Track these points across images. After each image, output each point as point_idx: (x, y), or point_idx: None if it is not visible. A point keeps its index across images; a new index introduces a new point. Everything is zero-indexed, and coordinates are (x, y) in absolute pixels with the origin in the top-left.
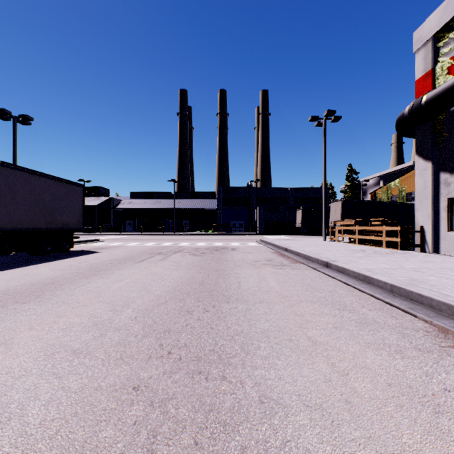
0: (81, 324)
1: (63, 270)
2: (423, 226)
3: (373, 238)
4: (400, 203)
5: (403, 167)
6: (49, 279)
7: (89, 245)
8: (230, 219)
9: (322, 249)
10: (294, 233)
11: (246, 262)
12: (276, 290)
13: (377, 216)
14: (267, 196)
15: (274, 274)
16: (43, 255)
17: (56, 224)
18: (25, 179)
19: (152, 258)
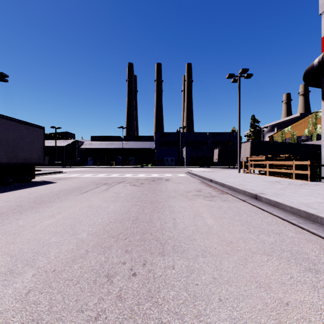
0: None
1: (7, 202)
2: None
3: (283, 171)
4: (296, 144)
5: (292, 118)
6: None
7: (51, 176)
8: (164, 156)
9: (242, 180)
10: (212, 166)
11: (179, 192)
12: (216, 231)
13: (278, 153)
14: (192, 139)
15: (207, 208)
16: (5, 186)
17: (18, 159)
18: None
19: (96, 189)
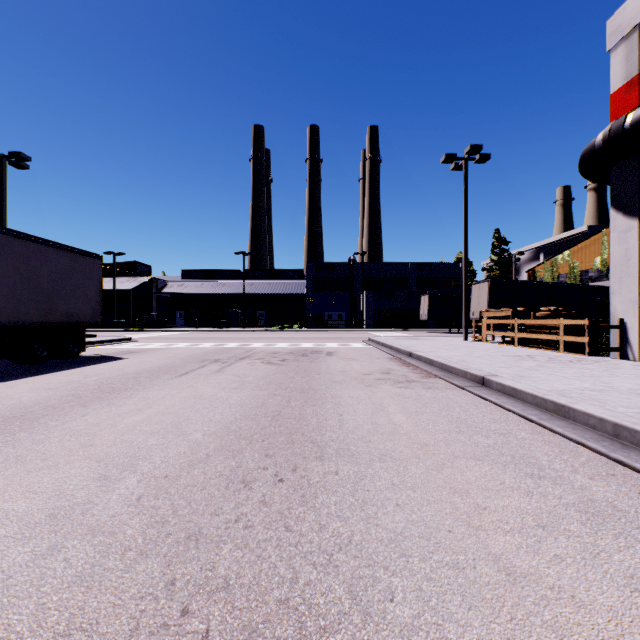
0: (23, 517)
1: (52, 391)
2: (624, 319)
3: (543, 337)
4: (575, 285)
5: (573, 234)
6: (19, 408)
7: (113, 348)
8: (325, 309)
9: (466, 354)
10: (417, 328)
11: (350, 375)
12: (405, 431)
13: (540, 304)
14: (378, 275)
15: (397, 399)
16: (35, 364)
17: (57, 316)
18: (3, 246)
19: (202, 369)
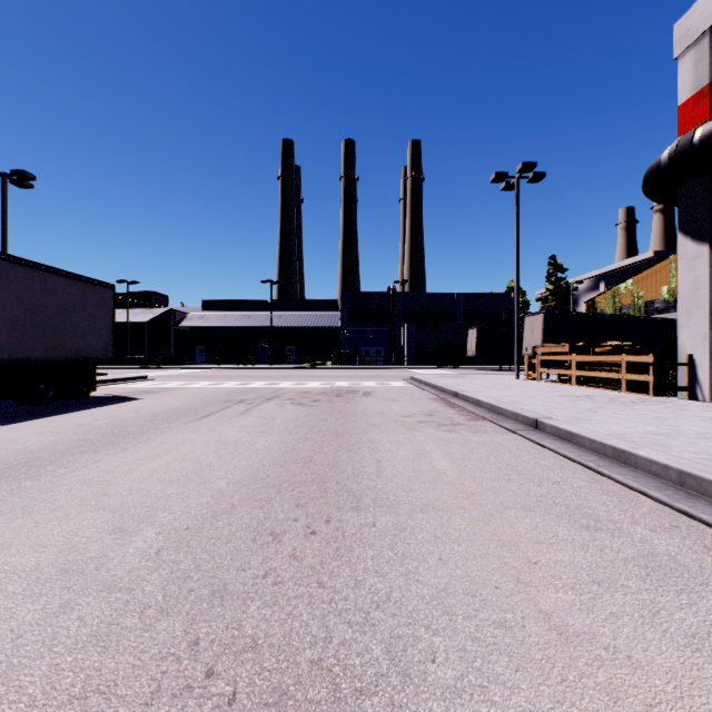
0: (32, 572)
1: (60, 434)
2: (693, 355)
3: (603, 375)
4: (639, 318)
5: (637, 261)
6: (24, 454)
7: (126, 387)
8: (362, 344)
9: (518, 394)
10: (464, 365)
11: (389, 417)
12: (450, 479)
13: (601, 339)
14: (421, 306)
15: (441, 443)
16: (41, 405)
17: (64, 351)
18: (5, 274)
19: (226, 410)
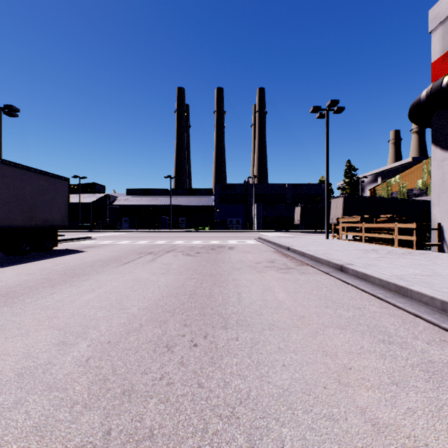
0: None
1: (31, 275)
2: (441, 223)
3: (383, 236)
4: (404, 200)
5: (401, 164)
6: (5, 289)
7: (77, 243)
8: (227, 216)
9: (328, 248)
10: (292, 230)
11: (246, 263)
12: (287, 306)
13: (380, 213)
14: (265, 192)
15: (280, 281)
16: (21, 255)
17: (36, 221)
18: None
19: (140, 259)
